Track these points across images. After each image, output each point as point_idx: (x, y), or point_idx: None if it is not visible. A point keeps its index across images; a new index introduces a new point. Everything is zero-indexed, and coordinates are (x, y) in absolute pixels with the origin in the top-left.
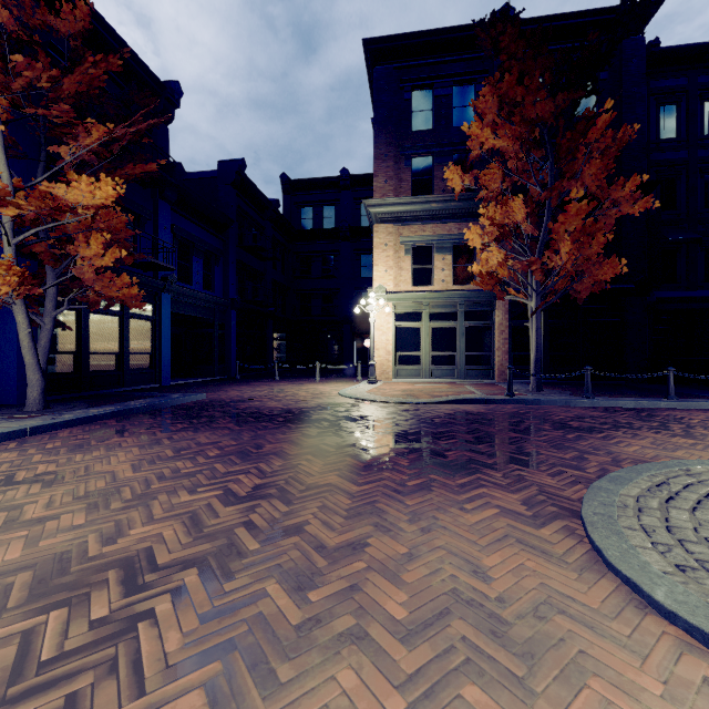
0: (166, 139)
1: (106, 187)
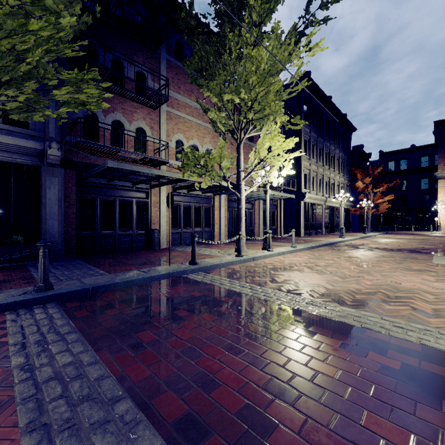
0: (366, 167)
1: (393, 197)
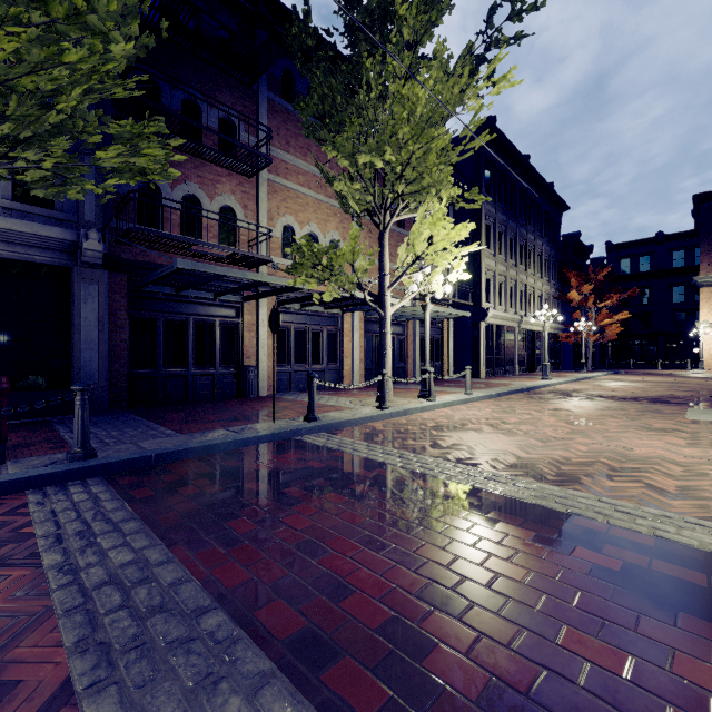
0: (585, 267)
1: (627, 315)
